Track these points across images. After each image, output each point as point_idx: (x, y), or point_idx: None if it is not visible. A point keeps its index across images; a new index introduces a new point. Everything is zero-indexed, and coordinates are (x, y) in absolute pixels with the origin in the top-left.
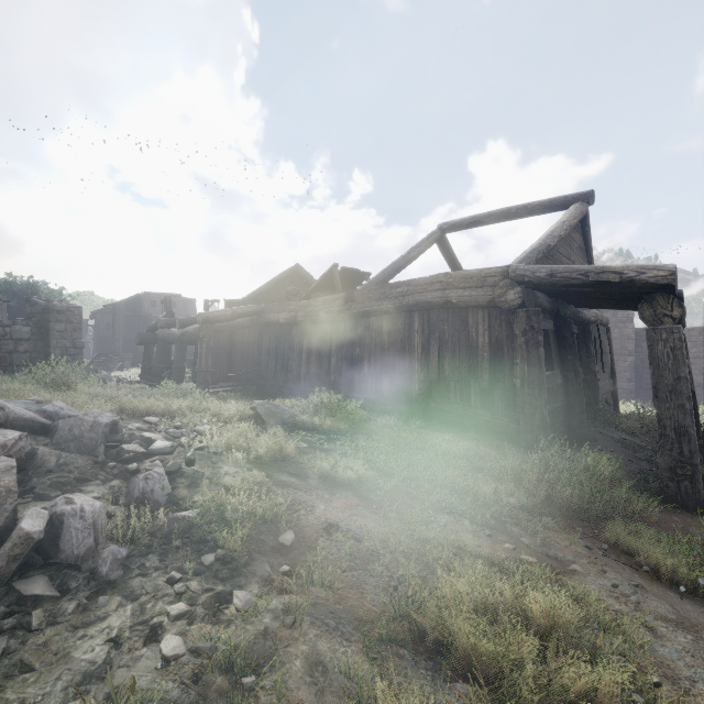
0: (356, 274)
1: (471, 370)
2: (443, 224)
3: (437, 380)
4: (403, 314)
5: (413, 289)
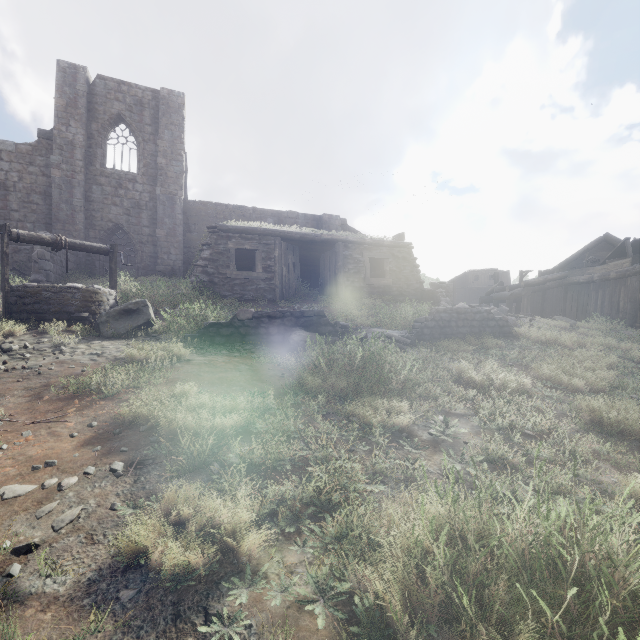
0: None
1: None
2: None
3: None
4: None
5: None
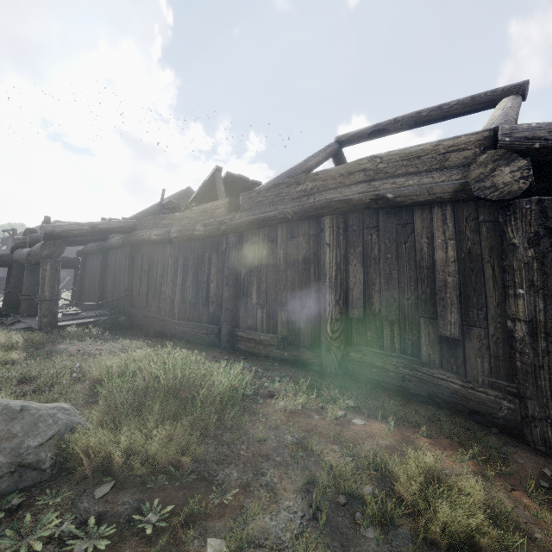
0: (245, 183)
1: (420, 303)
2: (341, 136)
3: (361, 317)
4: (306, 221)
5: (320, 185)
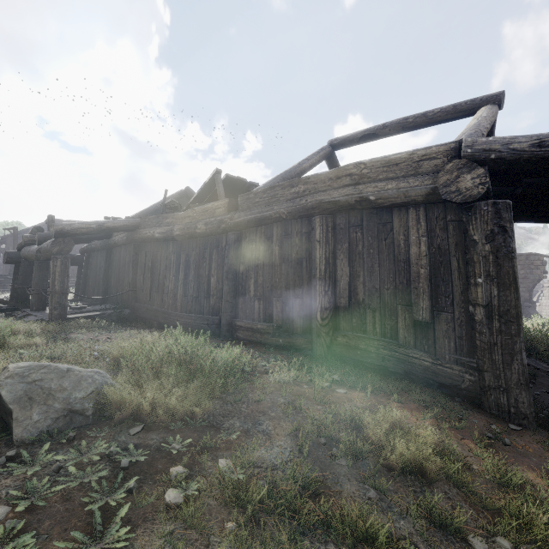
0: (243, 184)
1: (398, 293)
2: (334, 140)
3: (347, 306)
4: (299, 220)
5: (312, 188)
